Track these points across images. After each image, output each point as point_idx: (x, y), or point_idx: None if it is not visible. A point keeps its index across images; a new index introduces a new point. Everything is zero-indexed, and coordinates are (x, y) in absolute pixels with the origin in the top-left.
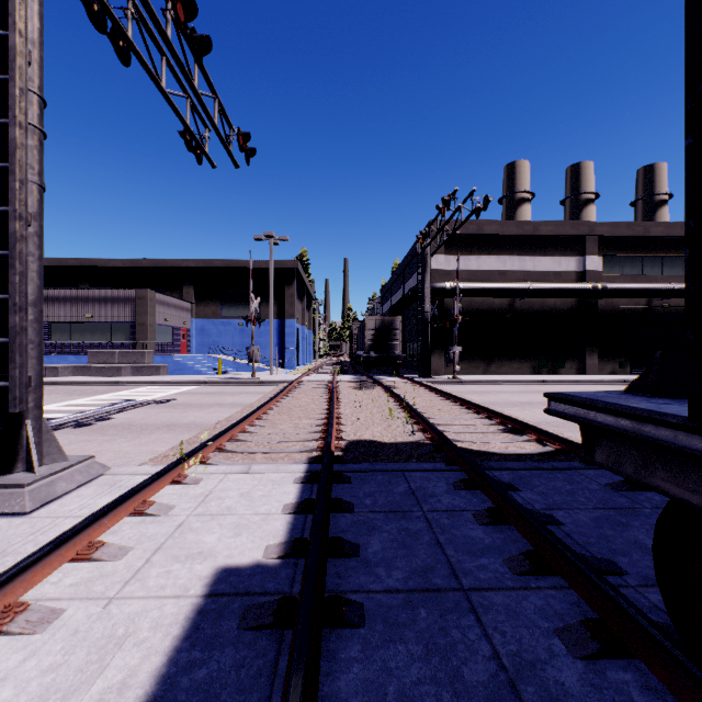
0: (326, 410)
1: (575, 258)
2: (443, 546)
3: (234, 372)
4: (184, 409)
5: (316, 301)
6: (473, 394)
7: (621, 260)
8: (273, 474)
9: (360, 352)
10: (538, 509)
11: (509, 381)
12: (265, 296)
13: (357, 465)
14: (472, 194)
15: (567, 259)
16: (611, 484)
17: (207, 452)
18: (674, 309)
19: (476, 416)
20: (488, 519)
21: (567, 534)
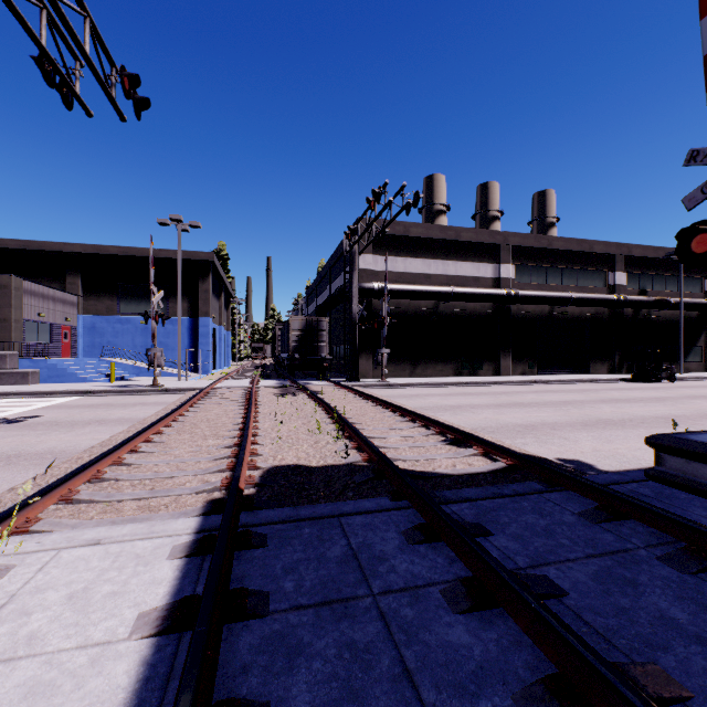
0: (240, 425)
1: (492, 265)
2: (415, 680)
3: (133, 378)
4: (46, 430)
5: (236, 299)
6: (403, 398)
7: (530, 269)
8: (142, 542)
9: (284, 355)
10: (523, 568)
11: (435, 383)
12: (175, 291)
13: (274, 512)
14: (402, 189)
15: (485, 266)
16: (586, 512)
17: (41, 507)
18: (571, 316)
19: (412, 425)
20: (469, 601)
21: (577, 615)
